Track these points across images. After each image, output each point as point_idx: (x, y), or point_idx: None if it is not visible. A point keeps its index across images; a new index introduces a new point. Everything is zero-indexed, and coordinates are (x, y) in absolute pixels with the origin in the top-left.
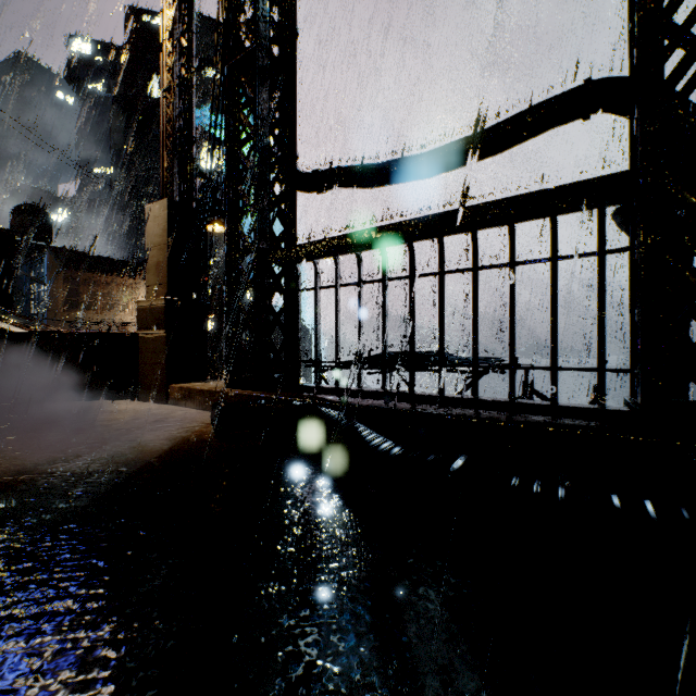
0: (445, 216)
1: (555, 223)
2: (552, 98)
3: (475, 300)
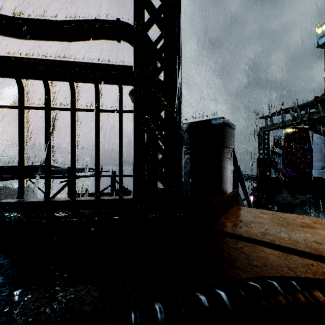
0: (15, 60)
1: (97, 88)
2: (101, 20)
3: (48, 130)
